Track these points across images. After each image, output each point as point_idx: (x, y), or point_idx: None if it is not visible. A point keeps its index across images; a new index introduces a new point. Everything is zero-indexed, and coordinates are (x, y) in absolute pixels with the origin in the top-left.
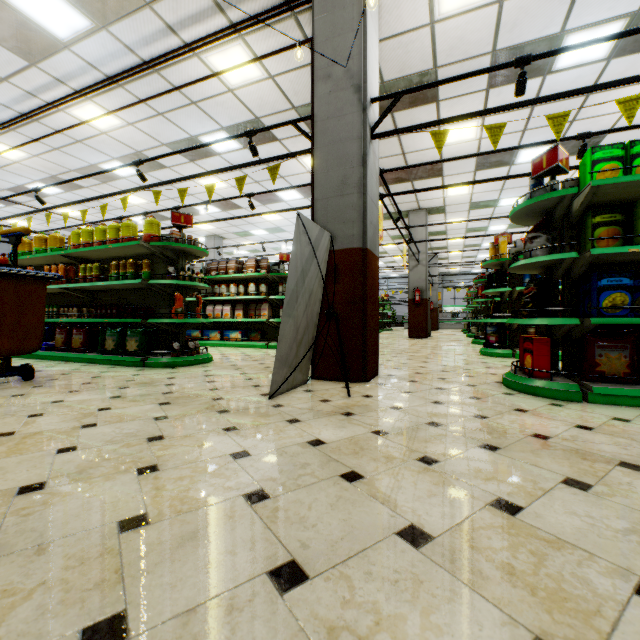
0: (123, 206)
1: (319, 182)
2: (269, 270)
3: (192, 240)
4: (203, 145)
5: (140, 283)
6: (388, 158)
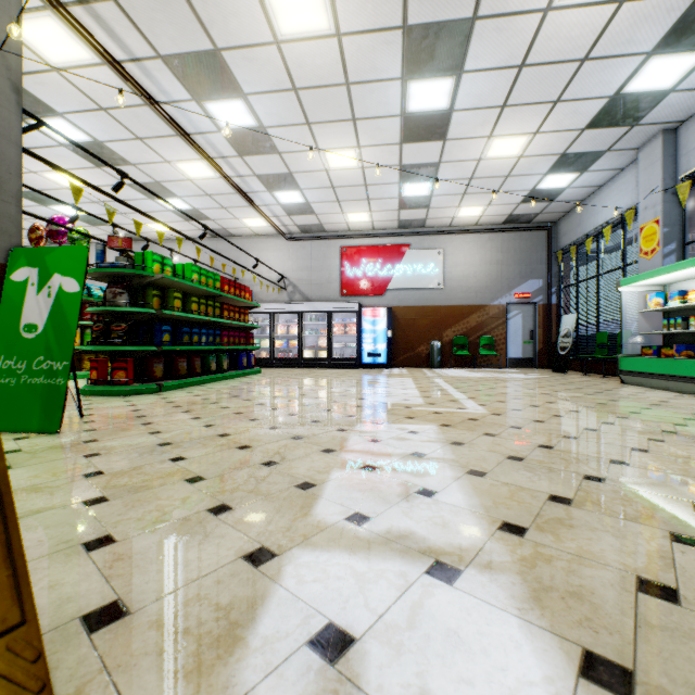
0: None
1: None
2: None
3: None
4: None
5: None
6: None
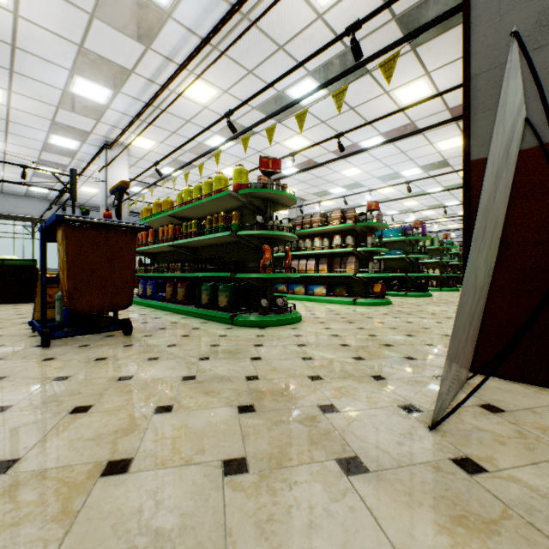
0: (216, 161)
1: (481, 43)
2: (355, 221)
3: (280, 185)
4: (292, 69)
5: (229, 235)
6: None
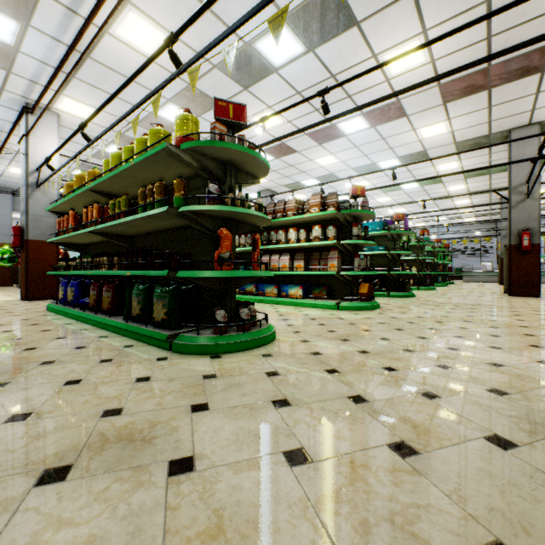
0: (154, 111)
1: None
2: (338, 208)
3: (245, 139)
4: None
5: (166, 212)
6: (524, 25)
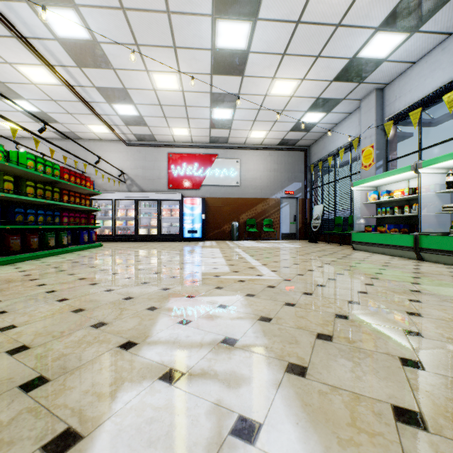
0: None
1: None
2: None
3: None
4: None
5: None
6: None
